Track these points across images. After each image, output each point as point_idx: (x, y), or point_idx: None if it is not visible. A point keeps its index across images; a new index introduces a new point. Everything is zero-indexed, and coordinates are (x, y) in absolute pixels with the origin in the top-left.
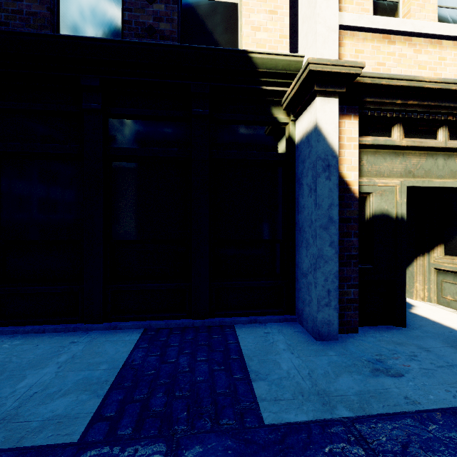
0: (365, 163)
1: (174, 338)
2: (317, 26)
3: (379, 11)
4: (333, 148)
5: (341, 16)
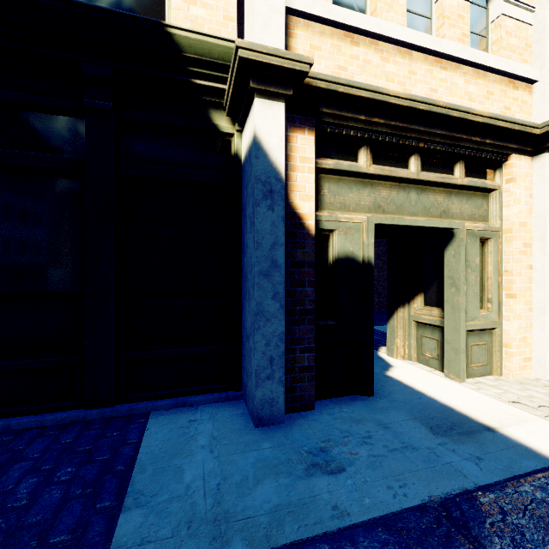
0: (326, 193)
1: (38, 445)
2: (255, 2)
3: (343, 4)
4: (277, 169)
5: None
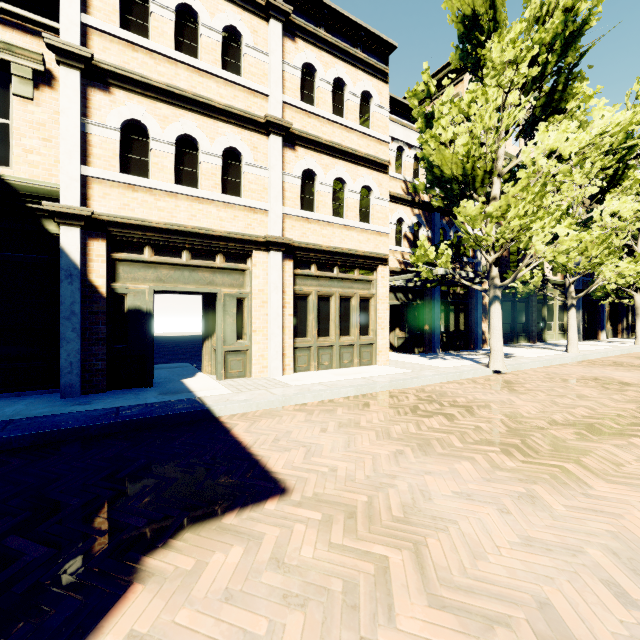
0: (122, 272)
1: None
2: (60, 176)
3: (133, 165)
4: (75, 263)
5: (87, 169)
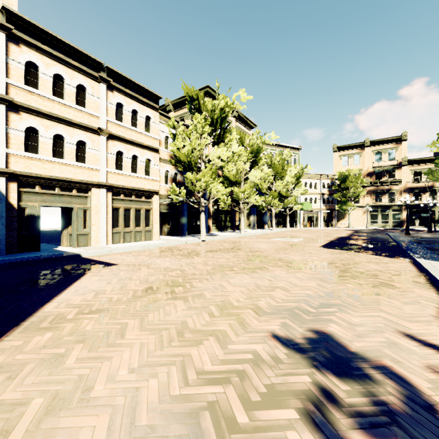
0: (24, 197)
1: None
2: None
3: (30, 147)
4: (3, 193)
5: (8, 150)
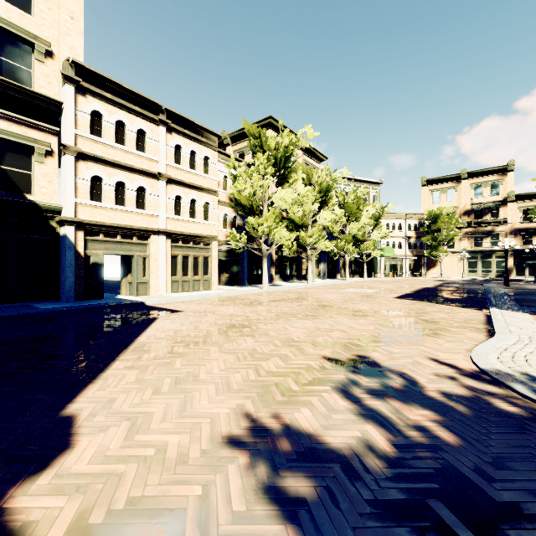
0: (89, 245)
1: (2, 308)
2: (66, 203)
3: (95, 195)
4: (72, 242)
5: (77, 200)
